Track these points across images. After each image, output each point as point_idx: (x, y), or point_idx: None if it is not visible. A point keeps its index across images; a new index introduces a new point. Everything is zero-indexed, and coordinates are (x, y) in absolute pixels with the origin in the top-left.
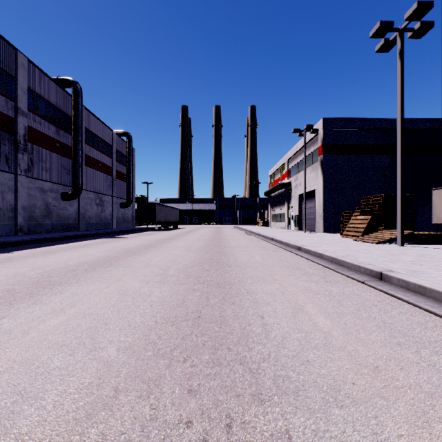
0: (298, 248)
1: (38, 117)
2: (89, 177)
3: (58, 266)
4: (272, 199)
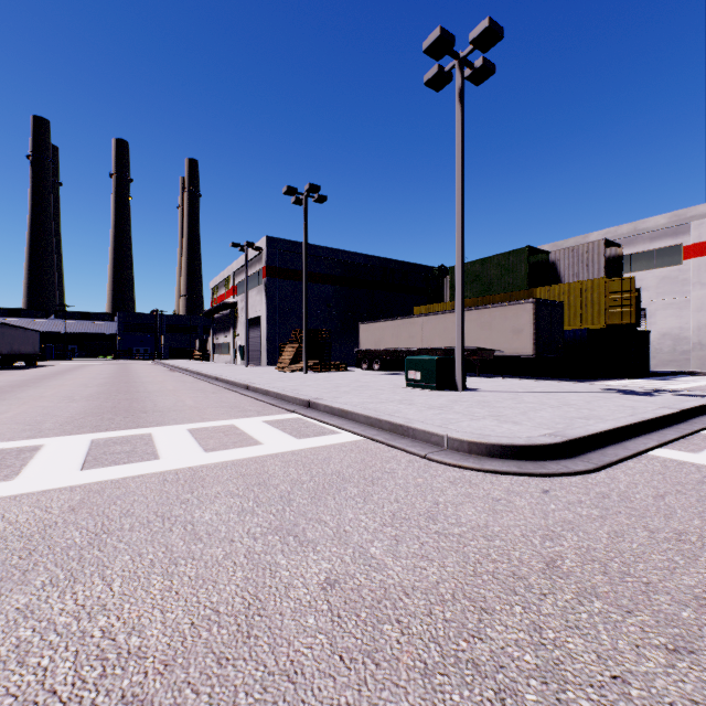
0: (217, 378)
1: None
2: None
3: None
4: (215, 322)
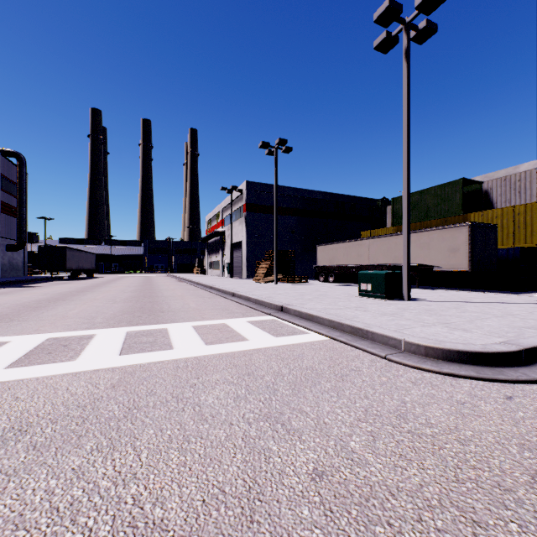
0: (211, 287)
1: None
2: None
3: (19, 302)
4: (209, 245)
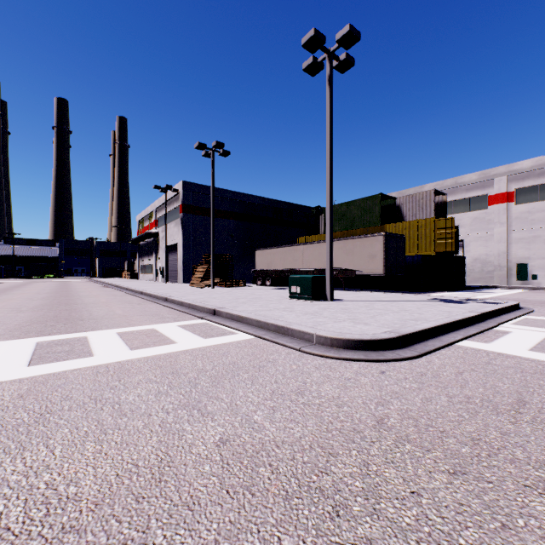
0: (142, 293)
1: None
2: None
3: None
4: (141, 247)
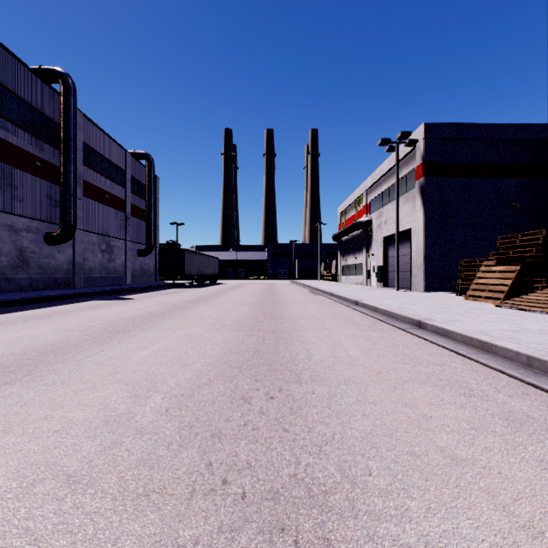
0: (417, 323)
1: (5, 120)
2: (90, 213)
3: None
4: (343, 244)
